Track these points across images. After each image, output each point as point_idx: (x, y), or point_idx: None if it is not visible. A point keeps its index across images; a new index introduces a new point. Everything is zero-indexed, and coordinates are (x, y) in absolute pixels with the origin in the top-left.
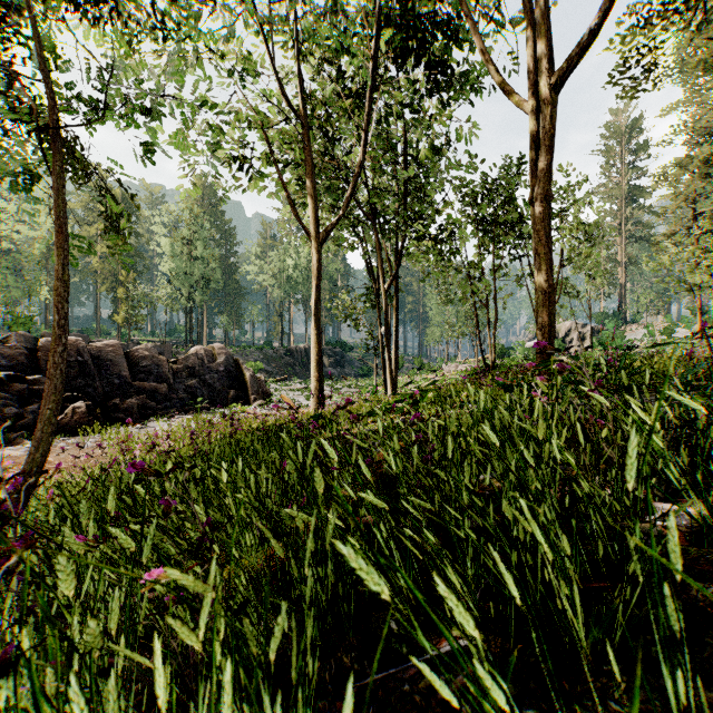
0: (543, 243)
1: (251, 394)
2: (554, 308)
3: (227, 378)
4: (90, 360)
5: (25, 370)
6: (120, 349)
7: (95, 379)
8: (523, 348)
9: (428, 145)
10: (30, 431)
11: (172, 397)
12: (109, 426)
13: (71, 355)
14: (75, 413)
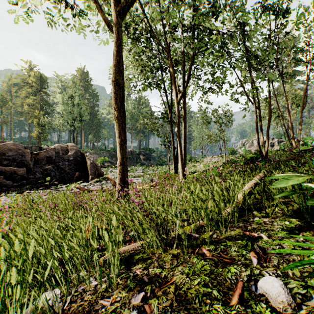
0: None
1: (89, 175)
2: None
3: (75, 164)
4: None
5: None
6: None
7: None
8: (244, 149)
9: None
10: None
11: (29, 177)
12: None
13: None
14: None
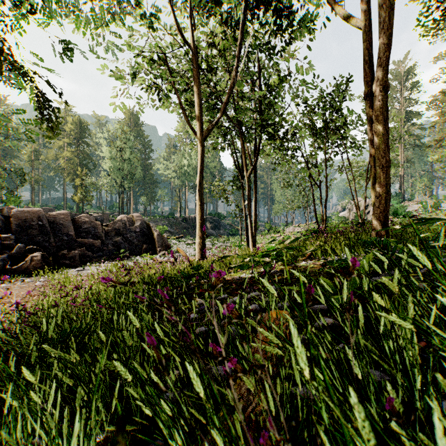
0: (382, 126)
1: (157, 247)
2: (389, 179)
3: (142, 236)
4: (47, 224)
5: (0, 230)
6: (69, 216)
7: (50, 237)
8: (337, 216)
9: (278, 75)
10: (0, 273)
11: (103, 249)
12: (59, 269)
13: (34, 221)
14: (33, 260)
